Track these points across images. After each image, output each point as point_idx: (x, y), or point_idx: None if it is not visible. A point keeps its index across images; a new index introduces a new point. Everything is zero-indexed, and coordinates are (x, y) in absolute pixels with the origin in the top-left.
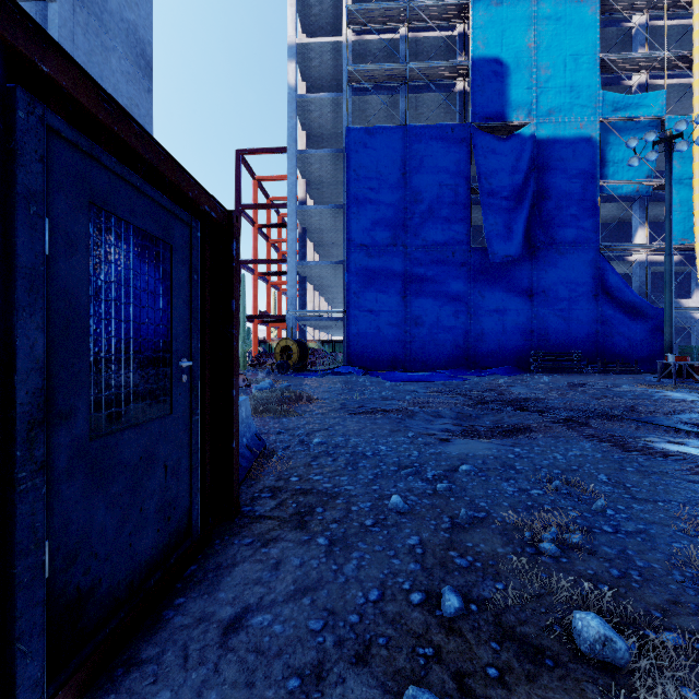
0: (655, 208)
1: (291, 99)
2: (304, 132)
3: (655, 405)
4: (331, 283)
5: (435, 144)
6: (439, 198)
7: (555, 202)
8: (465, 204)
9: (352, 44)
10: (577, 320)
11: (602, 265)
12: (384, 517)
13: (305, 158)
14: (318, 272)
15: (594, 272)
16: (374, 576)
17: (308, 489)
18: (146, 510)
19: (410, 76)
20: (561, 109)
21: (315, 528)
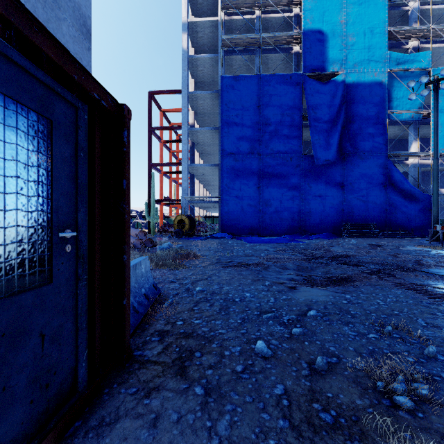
0: (424, 129)
1: (184, 58)
2: (193, 80)
3: (433, 260)
4: (211, 178)
5: (279, 87)
6: (282, 122)
7: (358, 125)
8: (299, 126)
9: (224, 22)
10: (372, 202)
11: (389, 166)
12: (252, 362)
13: (193, 97)
14: (202, 171)
15: (384, 171)
16: (246, 436)
17: (190, 333)
18: (13, 387)
19: (262, 43)
20: (362, 64)
21: (193, 374)
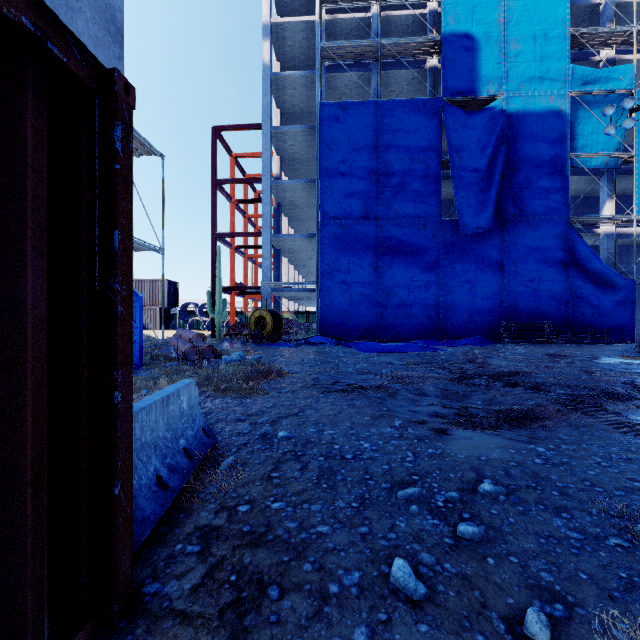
0: (622, 181)
1: (265, 77)
2: (278, 111)
3: None
4: (305, 256)
5: (406, 119)
6: (410, 171)
7: (525, 175)
8: (436, 177)
9: (325, 23)
10: (547, 291)
11: (572, 237)
12: (387, 616)
13: (279, 135)
14: (292, 245)
15: (564, 243)
16: None
17: (261, 534)
18: None
19: (381, 53)
20: (531, 83)
21: None
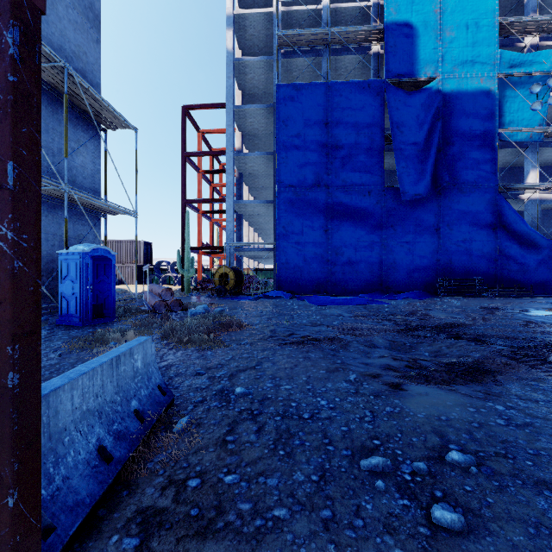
0: (544, 153)
1: (229, 62)
2: (240, 92)
3: None
4: (263, 220)
5: (353, 98)
6: (357, 144)
7: (458, 147)
8: (380, 150)
9: (281, 14)
10: (477, 250)
11: (500, 202)
12: None
13: (241, 113)
14: (252, 210)
15: (493, 208)
16: None
17: (210, 520)
18: None
19: (331, 40)
20: (464, 66)
21: None
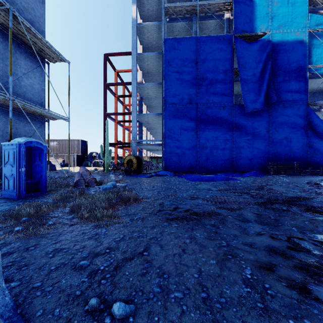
0: None
1: (133, 25)
2: (141, 46)
3: None
4: (156, 126)
5: (213, 46)
6: (216, 76)
7: (282, 78)
8: (230, 80)
9: None
10: (295, 145)
11: (310, 113)
12: None
13: (141, 58)
14: (148, 120)
15: (305, 117)
16: None
17: None
18: None
19: (199, 10)
20: (286, 25)
21: None
